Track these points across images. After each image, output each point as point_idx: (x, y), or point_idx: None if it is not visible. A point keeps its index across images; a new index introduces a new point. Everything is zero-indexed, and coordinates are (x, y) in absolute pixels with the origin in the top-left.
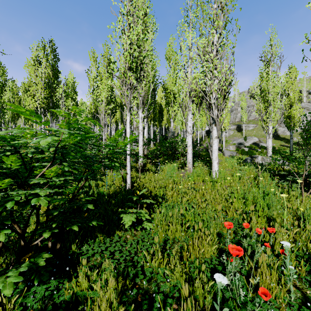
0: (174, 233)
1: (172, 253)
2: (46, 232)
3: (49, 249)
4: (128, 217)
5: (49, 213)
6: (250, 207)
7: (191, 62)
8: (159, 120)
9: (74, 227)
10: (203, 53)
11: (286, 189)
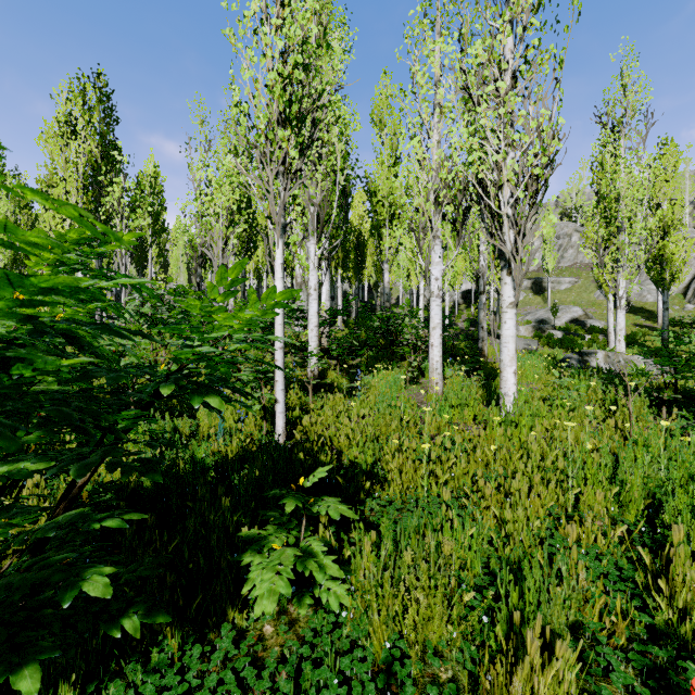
0: (424, 628)
1: None
2: None
3: None
4: (266, 576)
5: None
6: (675, 534)
7: (440, 118)
8: (356, 268)
9: (20, 679)
10: (478, 82)
11: None
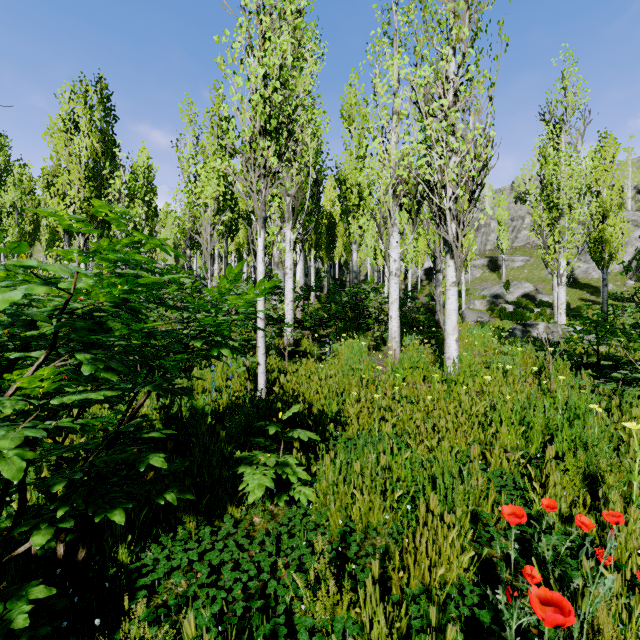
0: (367, 515)
1: (363, 568)
2: (42, 528)
3: (59, 560)
4: (256, 477)
5: (43, 484)
6: (547, 451)
7: (398, 122)
8: (328, 248)
9: (114, 515)
10: (425, 99)
11: (615, 400)
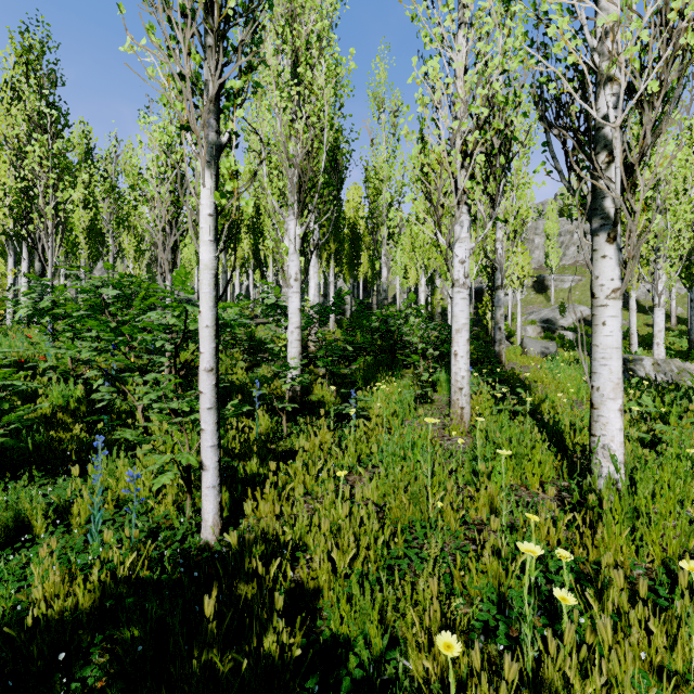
0: None
1: None
2: None
3: None
4: None
5: None
6: None
7: (467, 36)
8: (351, 264)
9: None
10: None
11: None
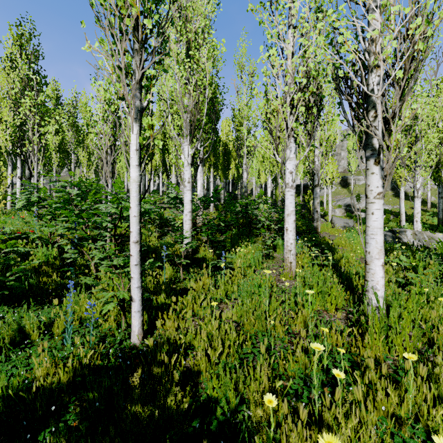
0: None
1: None
2: None
3: None
4: None
5: None
6: None
7: (294, 33)
8: (224, 169)
9: None
10: None
11: None
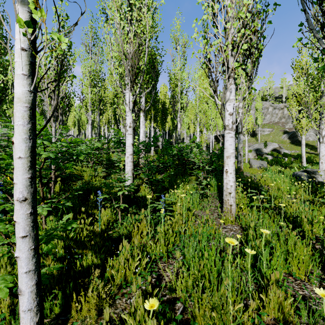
0: None
1: None
2: None
3: None
4: None
5: None
6: None
7: None
8: (162, 122)
9: None
10: None
11: None
